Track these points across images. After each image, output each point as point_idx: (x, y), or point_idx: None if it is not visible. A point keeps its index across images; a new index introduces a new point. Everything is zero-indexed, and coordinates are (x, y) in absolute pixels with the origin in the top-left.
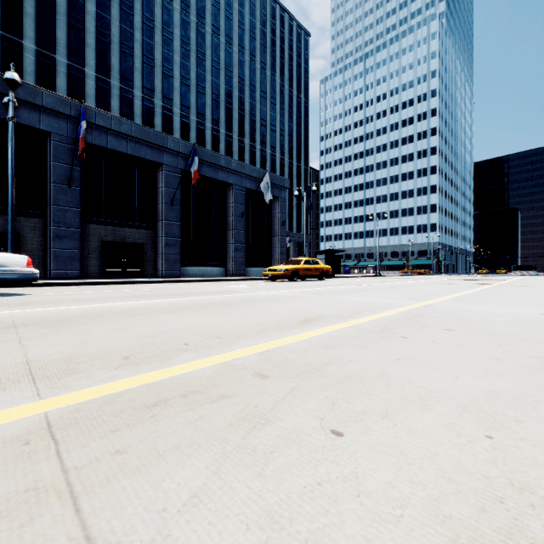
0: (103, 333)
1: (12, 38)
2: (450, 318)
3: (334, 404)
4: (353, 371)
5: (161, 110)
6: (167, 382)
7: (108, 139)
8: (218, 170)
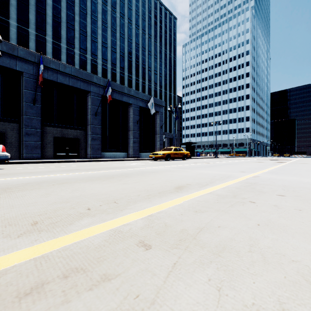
0: (31, 198)
1: (3, 19)
2: (275, 185)
3: (220, 290)
4: (225, 238)
5: (90, 62)
6: (55, 255)
7: (57, 76)
8: (123, 95)
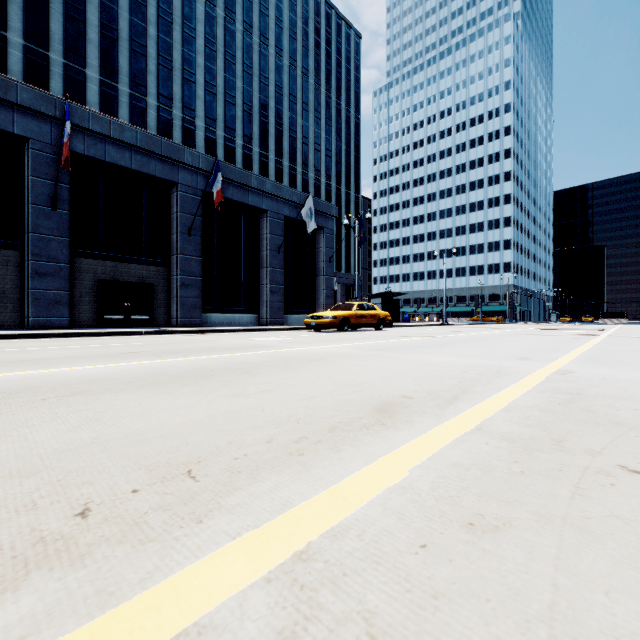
0: None
1: None
2: None
3: None
4: None
5: (180, 123)
6: None
7: (106, 150)
8: (248, 192)
